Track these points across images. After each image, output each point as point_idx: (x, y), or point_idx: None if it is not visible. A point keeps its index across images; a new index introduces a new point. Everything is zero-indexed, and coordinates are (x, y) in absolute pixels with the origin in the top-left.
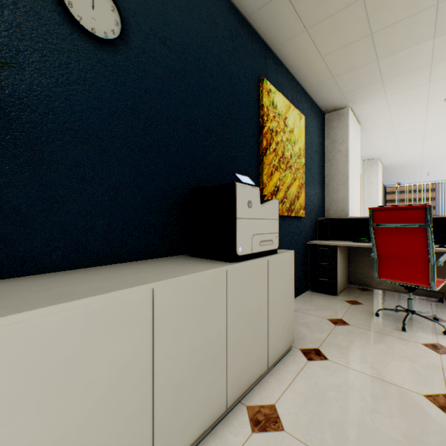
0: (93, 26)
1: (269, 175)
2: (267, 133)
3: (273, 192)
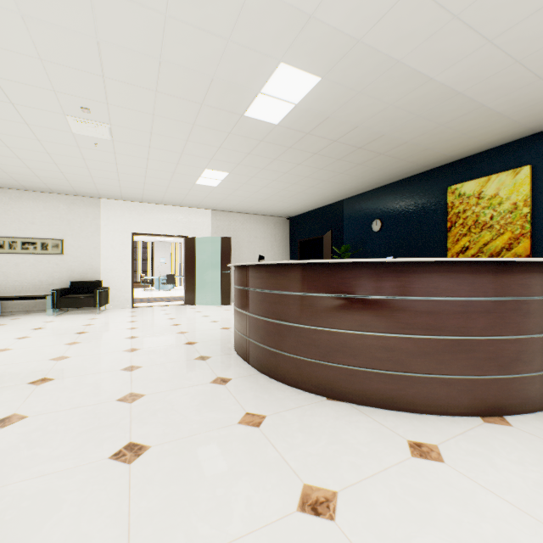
0: (376, 229)
1: (454, 242)
2: (451, 217)
3: (459, 252)
